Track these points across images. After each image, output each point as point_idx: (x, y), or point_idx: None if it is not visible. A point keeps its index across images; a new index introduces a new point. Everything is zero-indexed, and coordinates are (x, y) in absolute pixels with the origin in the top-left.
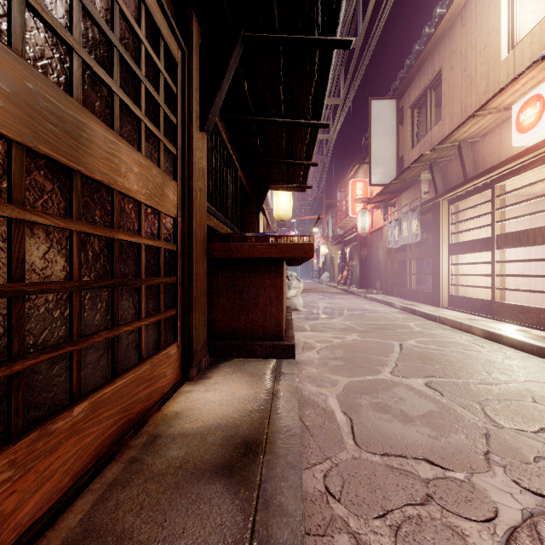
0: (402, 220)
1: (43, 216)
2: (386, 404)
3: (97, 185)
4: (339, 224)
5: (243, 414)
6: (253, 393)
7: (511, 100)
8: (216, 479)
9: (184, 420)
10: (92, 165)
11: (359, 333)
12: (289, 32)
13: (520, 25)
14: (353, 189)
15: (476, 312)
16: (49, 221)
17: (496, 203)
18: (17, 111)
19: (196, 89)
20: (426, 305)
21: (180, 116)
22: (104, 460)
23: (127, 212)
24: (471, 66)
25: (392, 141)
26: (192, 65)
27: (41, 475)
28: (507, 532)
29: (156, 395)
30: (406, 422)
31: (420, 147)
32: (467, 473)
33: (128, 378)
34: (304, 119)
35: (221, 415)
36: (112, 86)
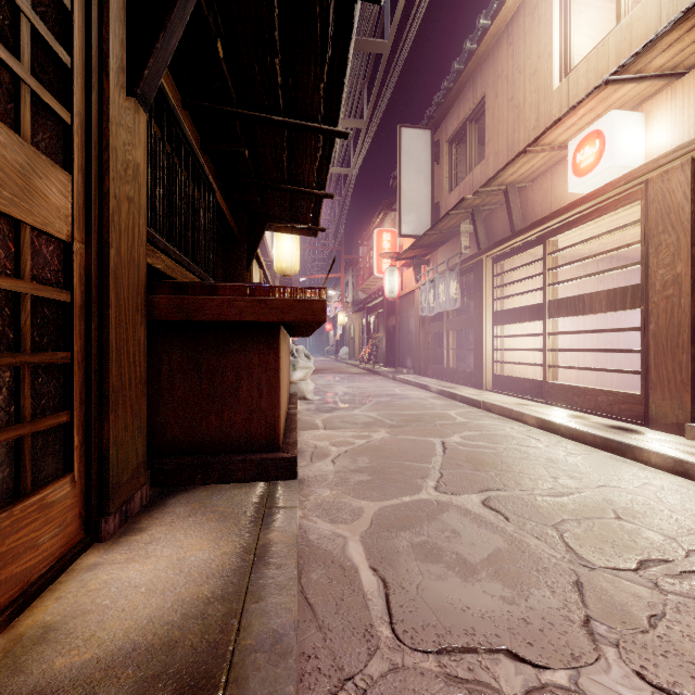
0: (438, 281)
1: None
2: (434, 545)
3: None
4: (361, 286)
5: (192, 610)
6: (219, 557)
7: (566, 136)
8: None
9: (58, 646)
10: None
11: (389, 428)
12: None
13: (573, 51)
14: (379, 241)
15: (525, 396)
16: None
17: (547, 262)
18: None
19: (117, 18)
20: (467, 387)
21: (82, 55)
22: None
23: None
24: (519, 95)
25: (427, 182)
26: None
27: None
28: None
29: (3, 594)
30: (467, 576)
31: (459, 192)
32: (571, 668)
33: None
34: (313, 122)
35: (146, 619)
36: None
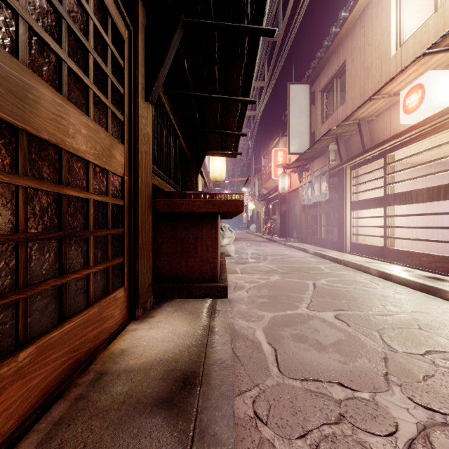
0: (314, 182)
1: None
2: (303, 335)
3: (45, 144)
4: (264, 185)
5: (183, 349)
6: (191, 330)
7: (399, 87)
8: (157, 412)
9: (129, 356)
10: (39, 125)
11: (281, 274)
12: (222, 20)
13: (406, 29)
14: (275, 156)
15: (372, 256)
16: None
17: (387, 169)
18: None
19: (141, 65)
20: (333, 250)
21: (127, 87)
22: (51, 399)
23: (75, 170)
24: (368, 60)
25: (307, 118)
26: (137, 43)
27: None
28: (407, 444)
29: (104, 335)
30: (321, 350)
31: (328, 124)
32: (372, 392)
33: (76, 321)
34: (235, 96)
35: (163, 350)
36: (60, 53)
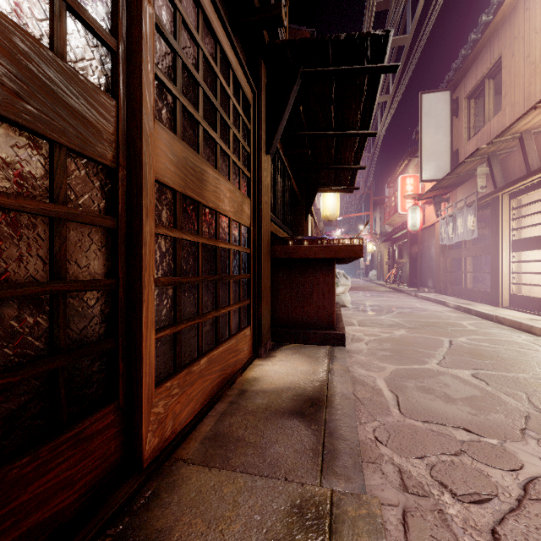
0: (456, 216)
1: (188, 235)
2: (430, 388)
3: (208, 210)
4: (387, 221)
5: (306, 382)
6: (312, 369)
7: None
8: (293, 417)
9: (261, 382)
10: (208, 197)
11: (408, 329)
12: (341, 65)
13: None
14: (403, 185)
15: (540, 313)
16: (191, 238)
17: None
18: (179, 173)
19: (263, 122)
20: (483, 304)
21: (252, 145)
22: (215, 399)
23: (222, 226)
24: (535, 52)
25: (446, 135)
26: (260, 104)
27: (188, 397)
28: (528, 479)
29: (238, 364)
30: (448, 402)
31: (477, 139)
32: (501, 440)
33: (224, 347)
34: (353, 130)
35: (289, 381)
36: (217, 139)
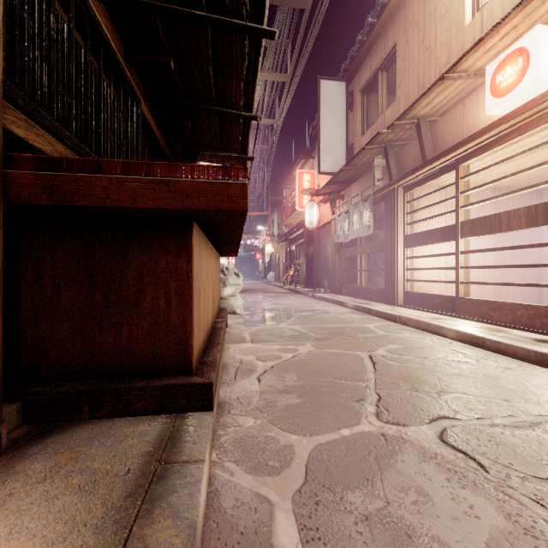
0: (352, 211)
1: None
2: (400, 521)
3: None
4: (285, 221)
5: None
6: None
7: (483, 61)
8: None
9: None
10: None
11: (314, 341)
12: None
13: None
14: (300, 181)
15: (436, 310)
16: None
17: (460, 185)
18: None
19: None
20: (379, 303)
21: None
22: None
23: None
24: (430, 37)
25: (342, 127)
26: None
27: None
28: None
29: None
30: None
31: (371, 133)
32: None
33: None
34: (238, 18)
35: None
36: None
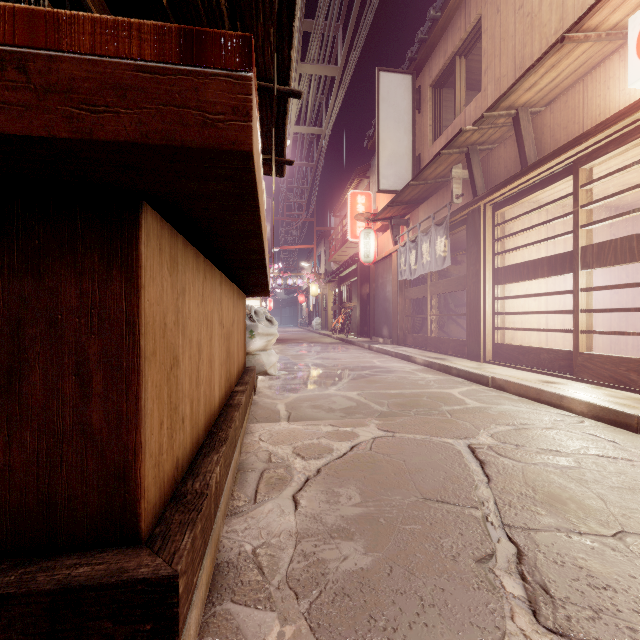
0: (421, 239)
1: None
2: None
3: None
4: (333, 256)
5: None
6: None
7: (622, 13)
8: None
9: None
10: None
11: (380, 419)
12: None
13: None
14: (353, 204)
15: (543, 370)
16: None
17: (581, 196)
18: None
19: None
20: (458, 358)
21: None
22: None
23: None
24: None
25: (407, 133)
26: None
27: None
28: None
29: None
30: None
31: (446, 137)
32: None
33: None
34: None
35: None
36: None
